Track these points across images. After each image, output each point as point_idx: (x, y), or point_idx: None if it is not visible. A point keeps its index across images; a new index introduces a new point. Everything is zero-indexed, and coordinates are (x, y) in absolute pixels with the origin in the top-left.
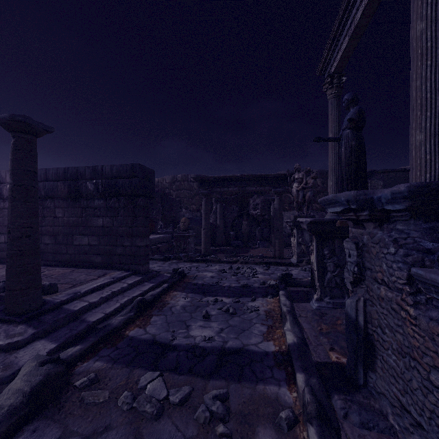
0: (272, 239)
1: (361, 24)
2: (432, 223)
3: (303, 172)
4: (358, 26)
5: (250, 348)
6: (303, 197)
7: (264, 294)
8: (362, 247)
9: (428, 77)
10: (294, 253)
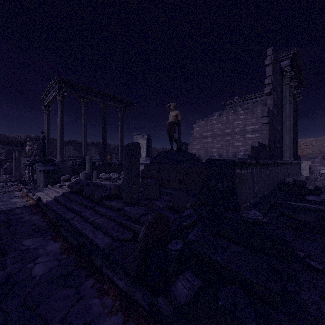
0: (14, 173)
1: (52, 99)
2: (43, 163)
3: (32, 142)
4: (52, 99)
5: (10, 190)
6: (32, 152)
7: (13, 186)
8: (35, 166)
9: (60, 131)
10: (27, 177)
